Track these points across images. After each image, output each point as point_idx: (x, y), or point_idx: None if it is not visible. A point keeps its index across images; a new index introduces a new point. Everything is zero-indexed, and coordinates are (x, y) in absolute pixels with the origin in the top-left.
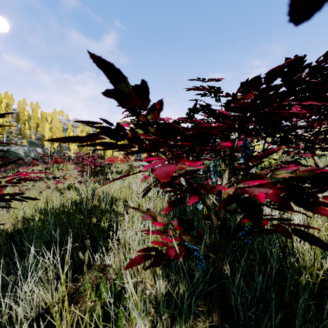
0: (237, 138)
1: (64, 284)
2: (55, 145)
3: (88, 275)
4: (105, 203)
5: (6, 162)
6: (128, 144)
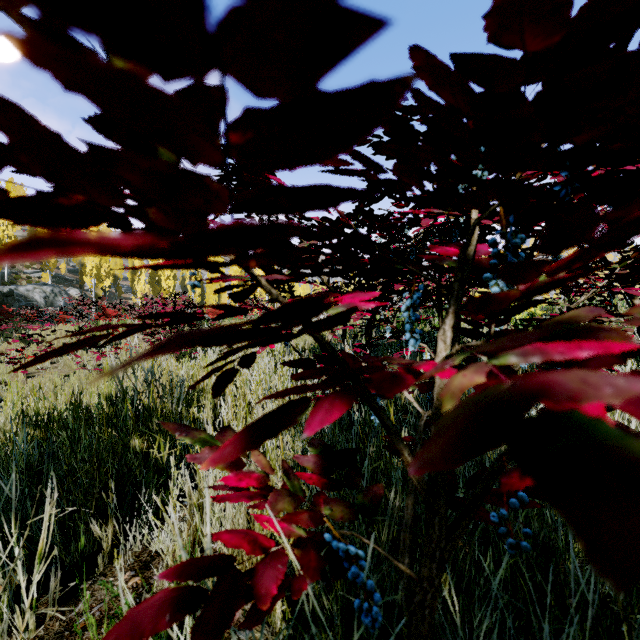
0: (479, 219)
1: (34, 612)
2: (105, 283)
3: (107, 581)
4: (171, 402)
5: (6, 315)
6: (60, 195)
